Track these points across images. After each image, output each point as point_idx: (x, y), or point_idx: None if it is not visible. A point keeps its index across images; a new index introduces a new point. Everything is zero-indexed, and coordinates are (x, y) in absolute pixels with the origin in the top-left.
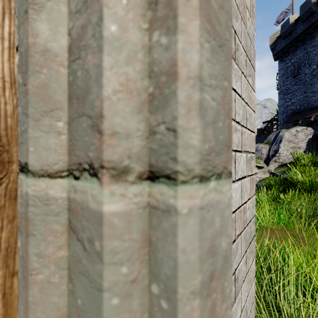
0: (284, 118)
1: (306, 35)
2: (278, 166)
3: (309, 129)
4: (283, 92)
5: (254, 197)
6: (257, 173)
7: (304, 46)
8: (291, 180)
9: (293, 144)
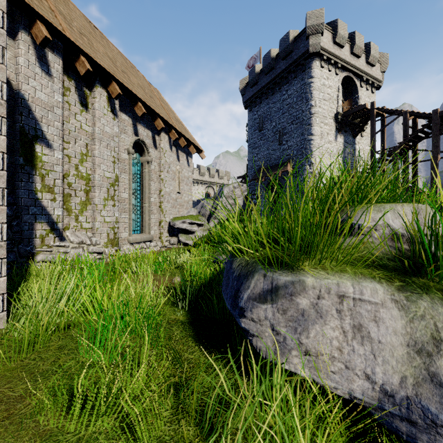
0: (253, 174)
1: (269, 89)
2: (217, 223)
3: (245, 186)
4: (252, 146)
5: (1, 225)
6: (196, 231)
7: (267, 101)
8: (210, 234)
9: (232, 200)
